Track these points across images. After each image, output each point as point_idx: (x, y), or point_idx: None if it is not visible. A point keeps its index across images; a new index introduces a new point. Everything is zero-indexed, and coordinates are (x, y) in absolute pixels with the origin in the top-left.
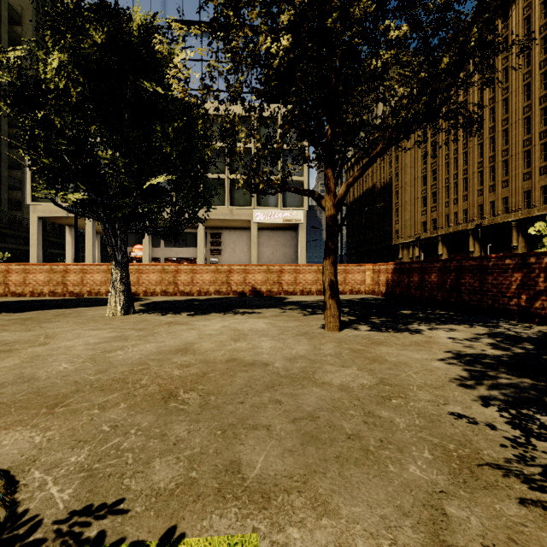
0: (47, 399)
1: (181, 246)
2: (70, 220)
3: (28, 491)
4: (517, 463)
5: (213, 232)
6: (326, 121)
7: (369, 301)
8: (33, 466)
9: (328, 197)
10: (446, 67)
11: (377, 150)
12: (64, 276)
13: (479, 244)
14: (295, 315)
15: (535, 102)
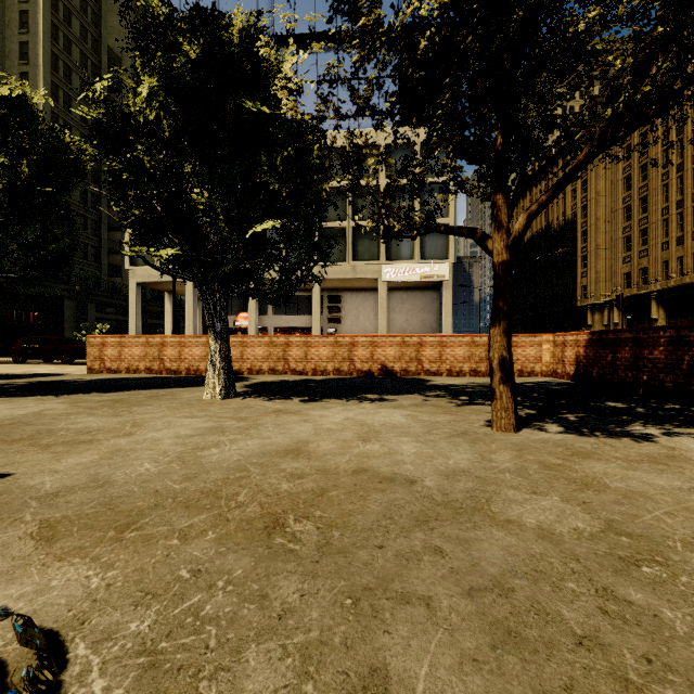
0: (118, 516)
1: (293, 313)
2: (170, 286)
3: (63, 681)
4: None
5: (331, 296)
6: (495, 125)
7: (550, 386)
8: (80, 632)
9: (498, 235)
10: None
11: (579, 159)
12: (161, 350)
13: None
14: (444, 405)
15: None
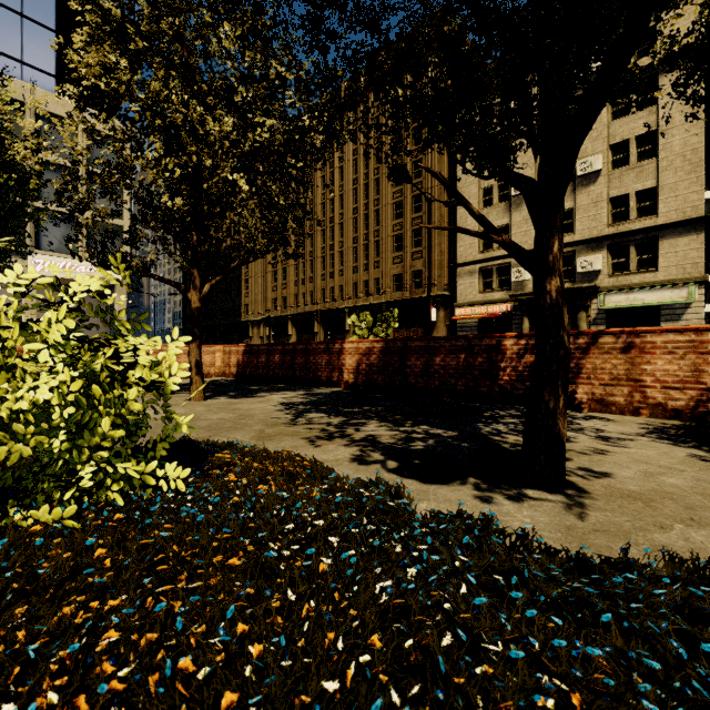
0: None
1: None
2: None
3: None
4: (290, 422)
5: None
6: (193, 229)
7: (222, 382)
8: None
9: (195, 292)
10: (277, 226)
11: (234, 265)
12: None
13: (323, 326)
14: (152, 396)
15: (360, 208)
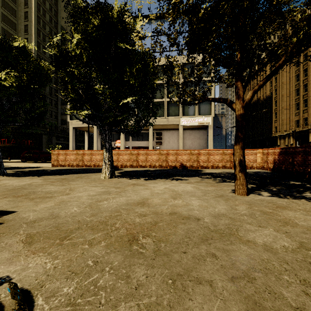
0: (61, 232)
1: (140, 140)
2: (87, 128)
3: None
4: None
5: (157, 132)
6: (236, 49)
7: (261, 173)
8: (40, 291)
9: (238, 101)
10: None
11: (279, 63)
12: (82, 156)
13: None
14: (211, 182)
15: None
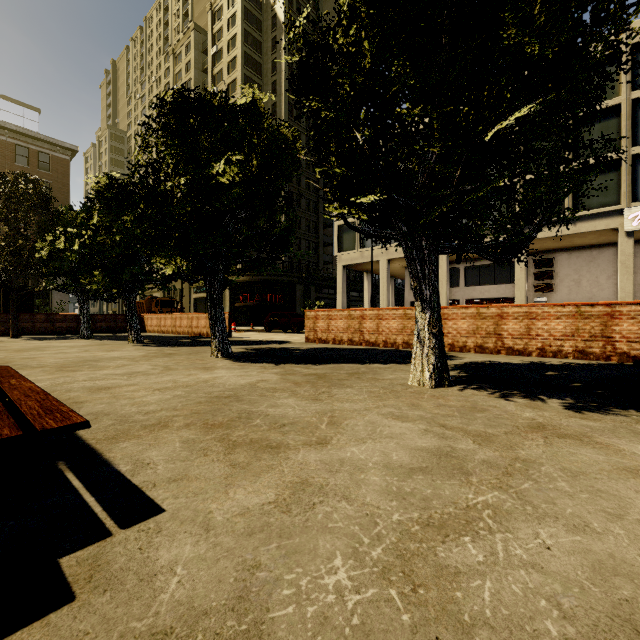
0: None
1: (487, 283)
2: (367, 266)
3: None
4: None
5: (538, 259)
6: None
7: None
8: None
9: None
10: None
11: None
12: (360, 323)
13: None
14: None
15: None
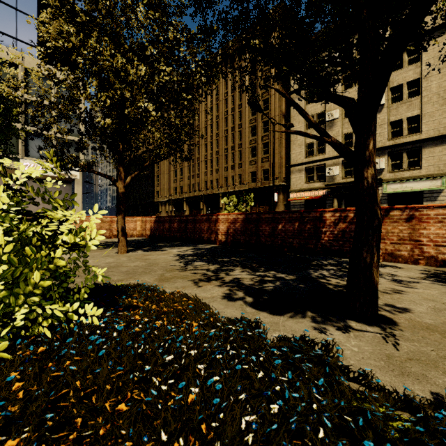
0: None
1: None
2: None
3: None
4: (182, 268)
5: None
6: (119, 141)
7: (140, 240)
8: None
9: (121, 182)
10: (175, 139)
11: (147, 164)
12: None
13: (205, 205)
14: (94, 250)
15: (229, 129)
